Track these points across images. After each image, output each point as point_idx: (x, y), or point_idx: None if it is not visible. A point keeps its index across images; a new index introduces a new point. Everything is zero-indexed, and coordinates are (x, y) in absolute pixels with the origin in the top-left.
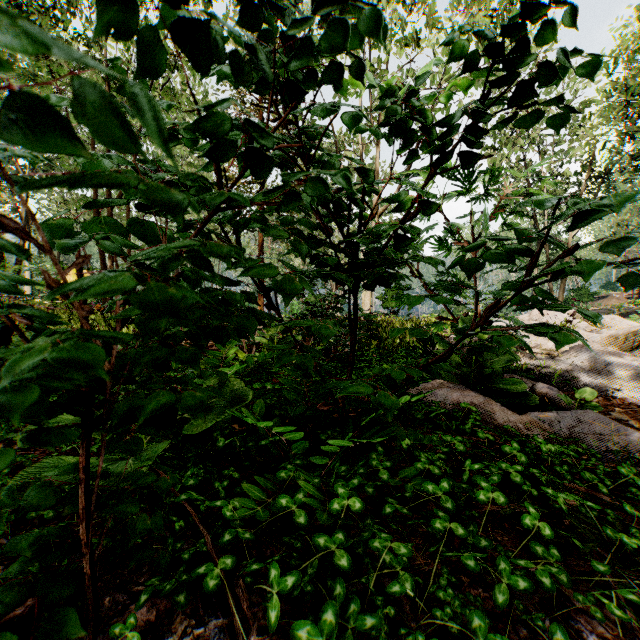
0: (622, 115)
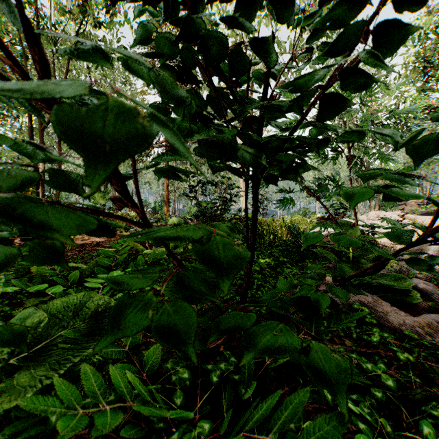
0: (421, 76)
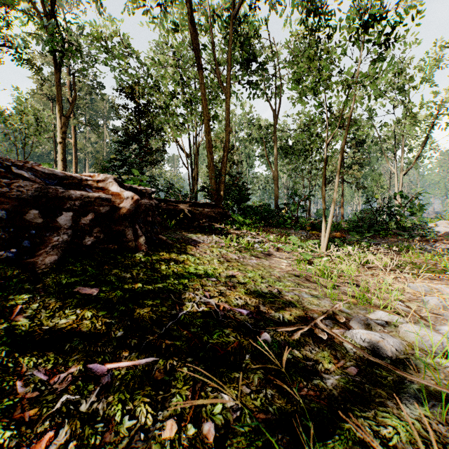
0: None
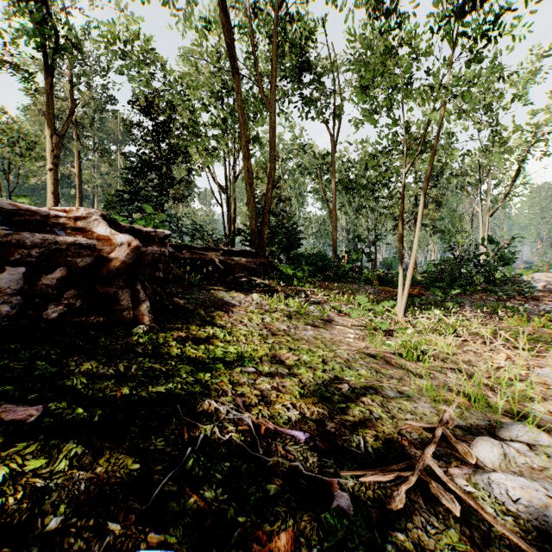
0: None
